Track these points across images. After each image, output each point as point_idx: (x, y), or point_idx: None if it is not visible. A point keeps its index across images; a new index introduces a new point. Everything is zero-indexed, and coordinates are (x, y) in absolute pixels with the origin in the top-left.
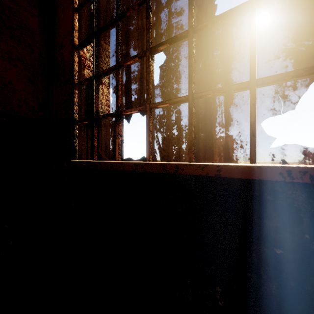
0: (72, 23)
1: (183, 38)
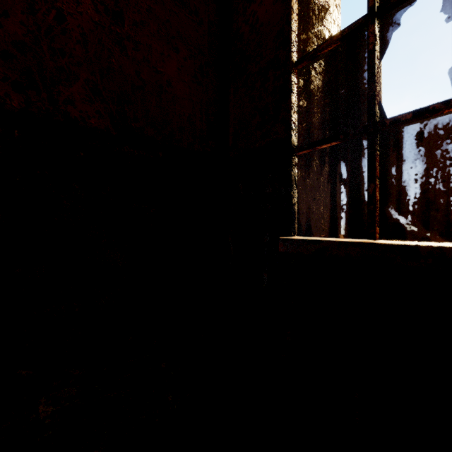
0: None
1: None
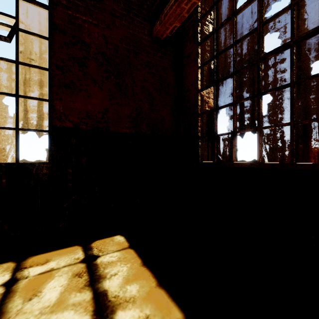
0: (197, 76)
1: (286, 87)
